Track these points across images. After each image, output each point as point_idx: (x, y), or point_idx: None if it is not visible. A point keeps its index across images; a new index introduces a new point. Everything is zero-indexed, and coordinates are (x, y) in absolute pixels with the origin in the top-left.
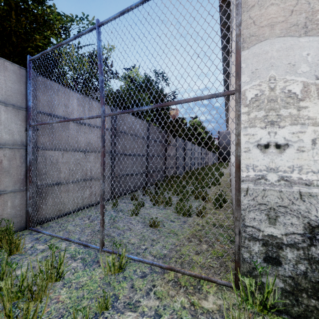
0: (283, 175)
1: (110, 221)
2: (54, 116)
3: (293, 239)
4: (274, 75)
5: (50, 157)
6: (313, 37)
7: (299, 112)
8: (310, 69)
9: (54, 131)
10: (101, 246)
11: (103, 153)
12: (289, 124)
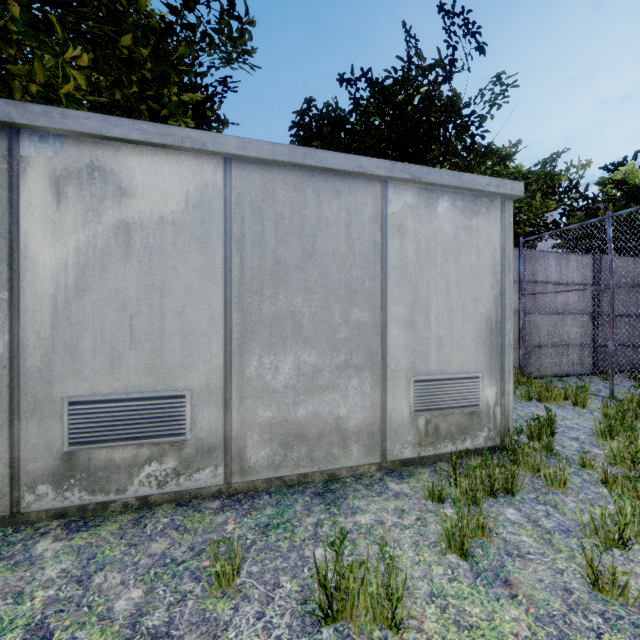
0: None
1: (606, 388)
2: (535, 283)
3: None
4: None
5: (533, 321)
6: None
7: None
8: None
9: (535, 296)
10: (610, 395)
11: (612, 318)
12: None
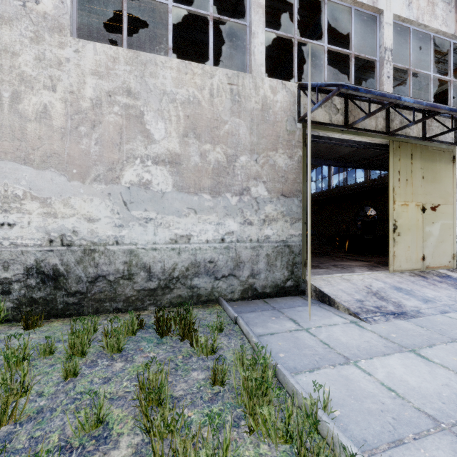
0: (13, 241)
1: None
2: None
3: (19, 277)
4: (8, 183)
5: None
6: (29, 167)
7: (21, 206)
8: (27, 183)
9: None
10: None
11: None
12: (16, 213)
